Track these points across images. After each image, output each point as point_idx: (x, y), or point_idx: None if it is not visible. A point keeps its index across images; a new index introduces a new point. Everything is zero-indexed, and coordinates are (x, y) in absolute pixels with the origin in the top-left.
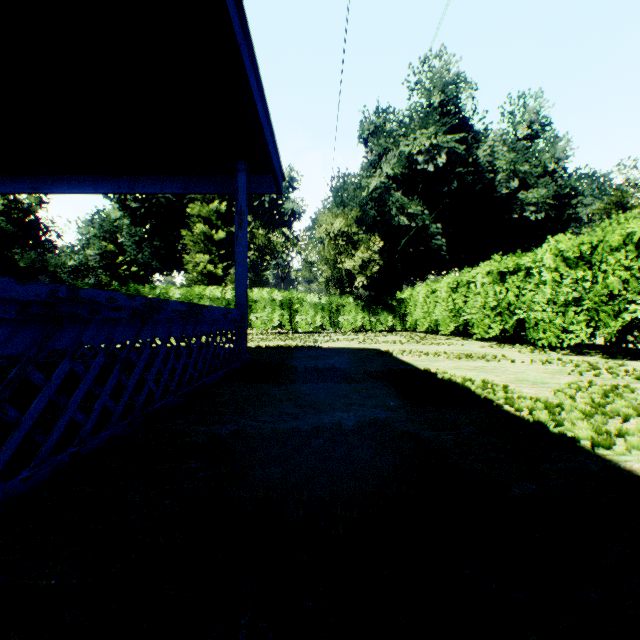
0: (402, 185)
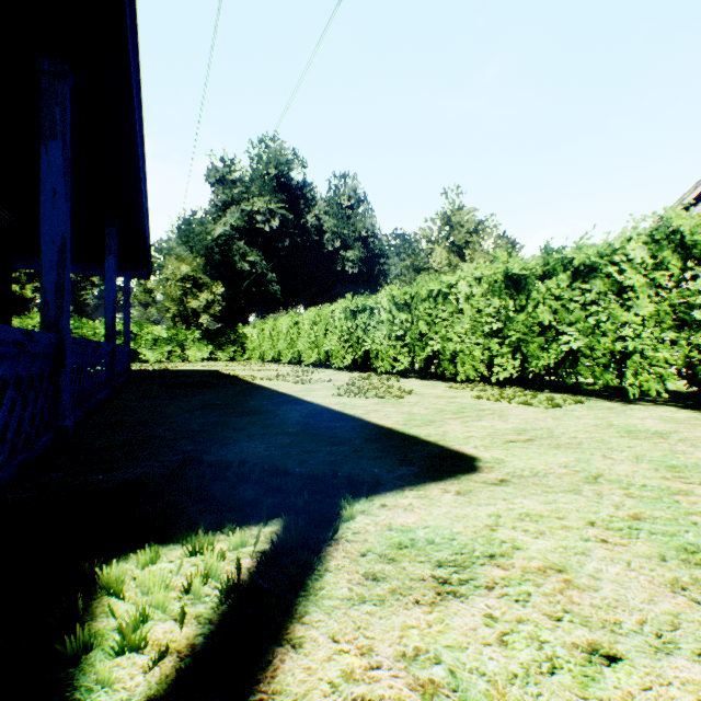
0: (245, 235)
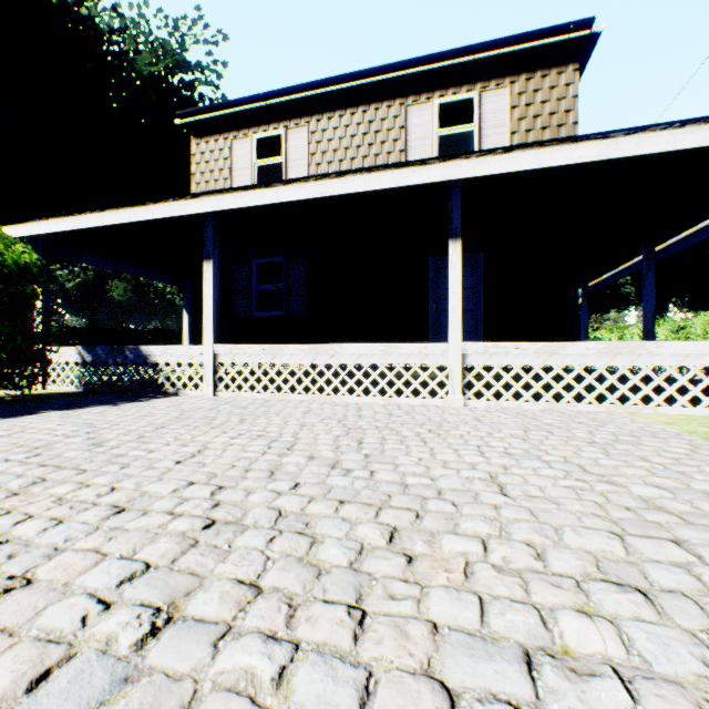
0: None
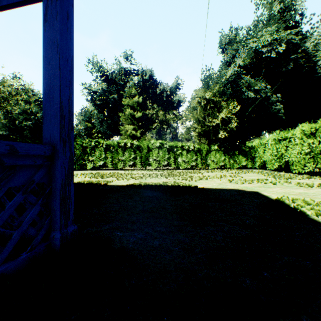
0: (249, 71)
